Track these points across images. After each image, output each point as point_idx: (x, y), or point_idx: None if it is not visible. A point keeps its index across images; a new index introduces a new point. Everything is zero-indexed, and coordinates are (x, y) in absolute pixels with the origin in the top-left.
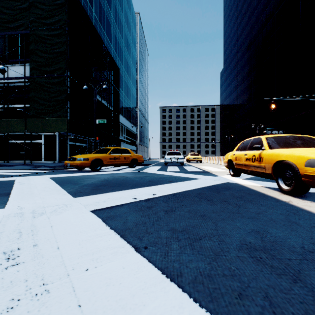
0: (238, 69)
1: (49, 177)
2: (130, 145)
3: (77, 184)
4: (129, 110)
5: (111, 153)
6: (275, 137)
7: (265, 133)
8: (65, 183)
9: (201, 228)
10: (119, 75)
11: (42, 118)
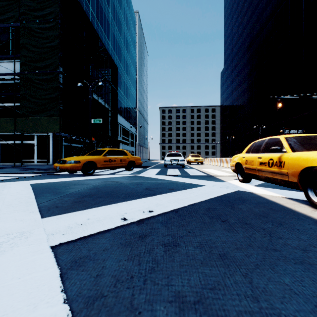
0: (239, 69)
1: (31, 183)
2: (129, 146)
3: (58, 194)
4: (128, 111)
5: (106, 155)
6: (296, 137)
7: (281, 132)
8: (44, 193)
9: (228, 293)
10: (117, 73)
11: (32, 117)
